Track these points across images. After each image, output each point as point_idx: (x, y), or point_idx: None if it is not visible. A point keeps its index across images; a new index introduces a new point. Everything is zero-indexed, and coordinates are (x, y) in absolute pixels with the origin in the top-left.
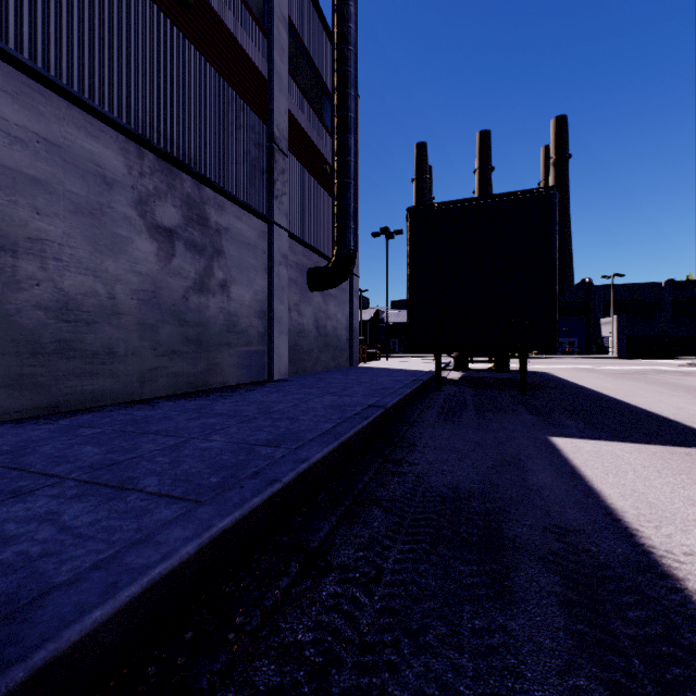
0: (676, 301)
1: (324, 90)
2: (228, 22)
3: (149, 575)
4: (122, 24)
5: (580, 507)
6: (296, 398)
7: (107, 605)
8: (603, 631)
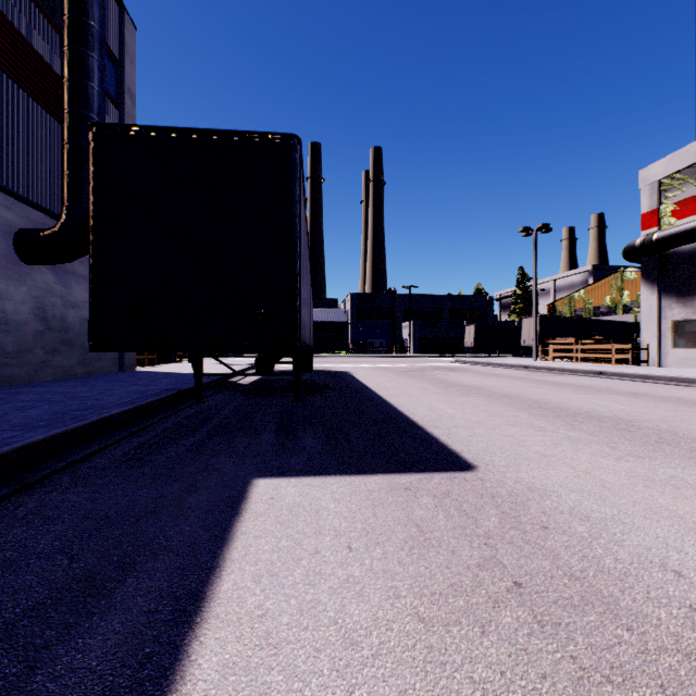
0: (452, 311)
1: None
2: None
3: None
4: None
5: None
6: None
7: None
8: None
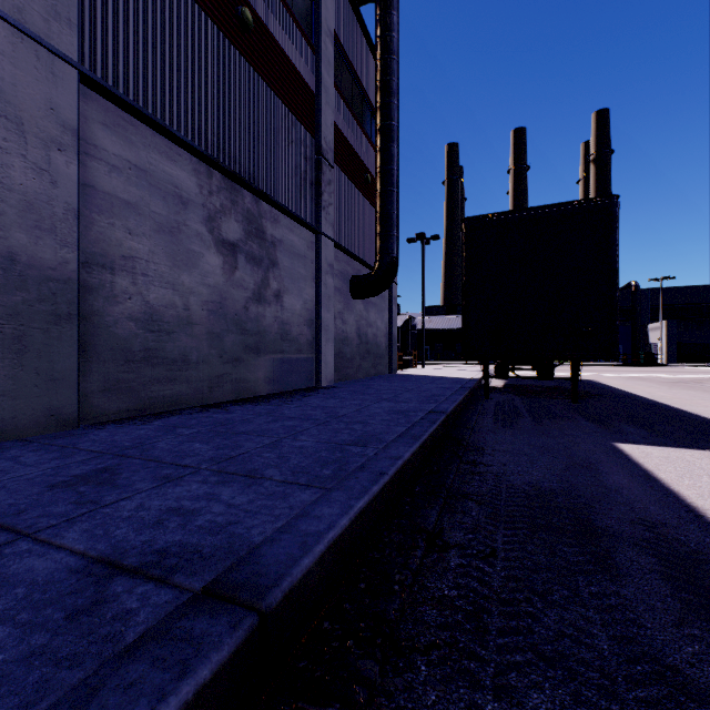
0: None
1: (365, 99)
2: (282, 41)
3: (327, 538)
4: (195, 54)
5: (661, 504)
6: (354, 404)
7: (309, 556)
8: (706, 598)
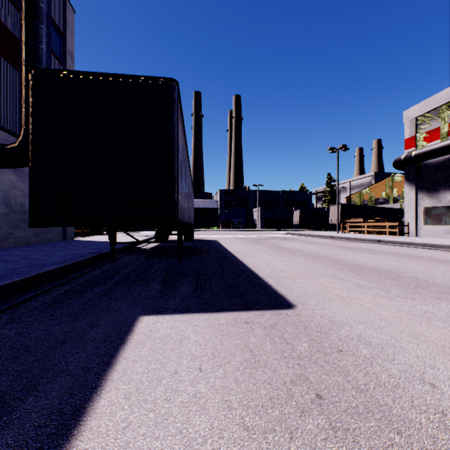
0: (285, 201)
1: None
2: None
3: None
4: None
5: None
6: None
7: None
8: None
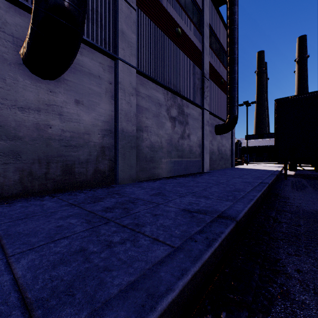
0: None
1: (221, 46)
2: (189, 35)
3: (243, 211)
4: (163, 51)
5: None
6: (224, 179)
7: (241, 214)
8: None
